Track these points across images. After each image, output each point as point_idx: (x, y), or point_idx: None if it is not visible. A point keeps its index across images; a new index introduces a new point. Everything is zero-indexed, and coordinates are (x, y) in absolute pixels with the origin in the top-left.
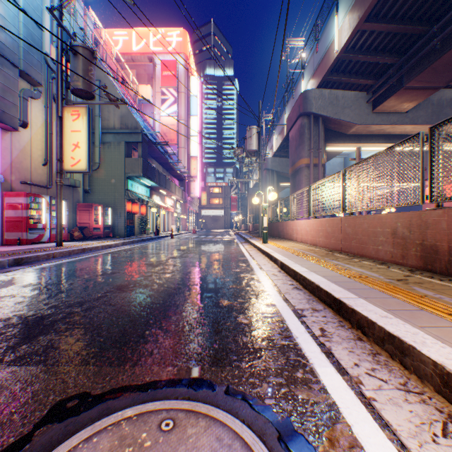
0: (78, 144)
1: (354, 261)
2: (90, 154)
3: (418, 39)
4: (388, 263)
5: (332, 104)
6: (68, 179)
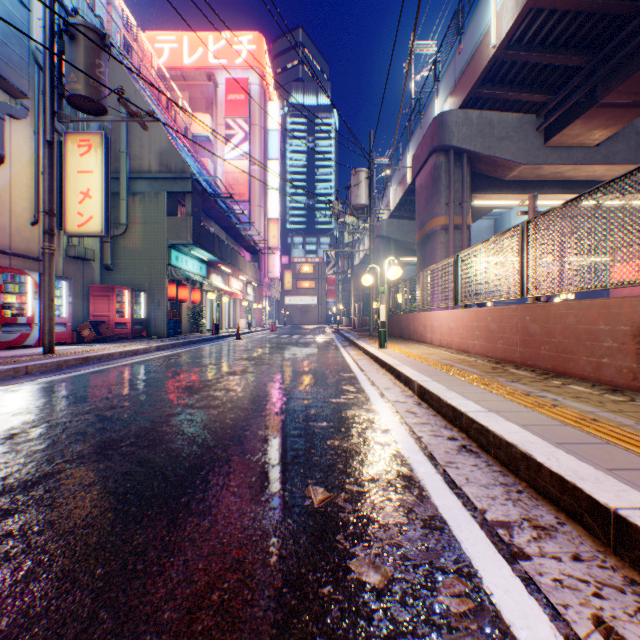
0: (88, 192)
1: (555, 385)
2: (107, 208)
3: (624, 24)
4: (628, 391)
5: (484, 132)
6: (74, 248)
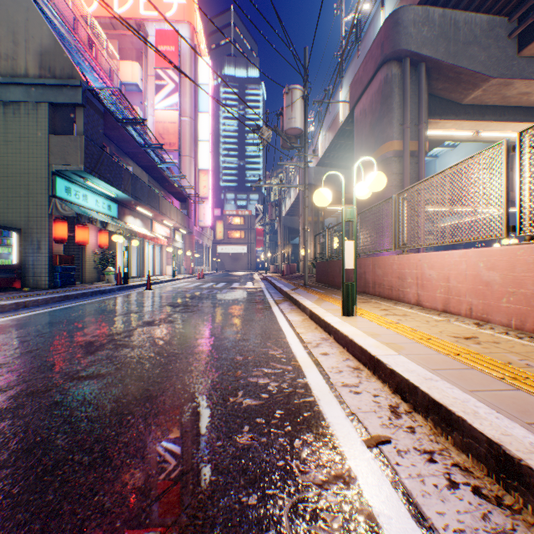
0: None
1: None
2: None
3: None
4: None
5: (448, 36)
6: None
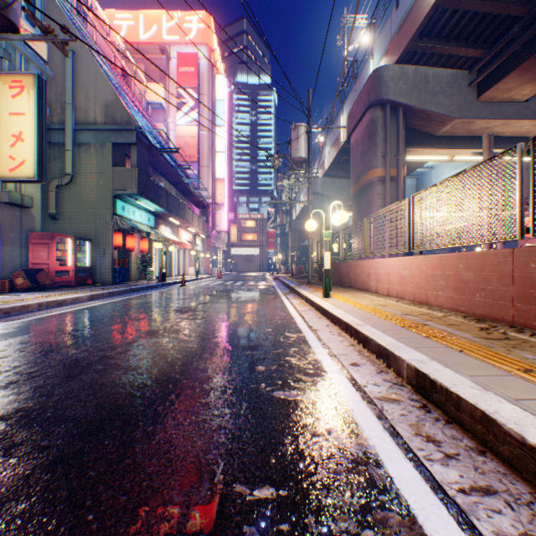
0: (20, 135)
1: None
2: (41, 152)
3: None
4: None
5: (419, 87)
6: (7, 193)
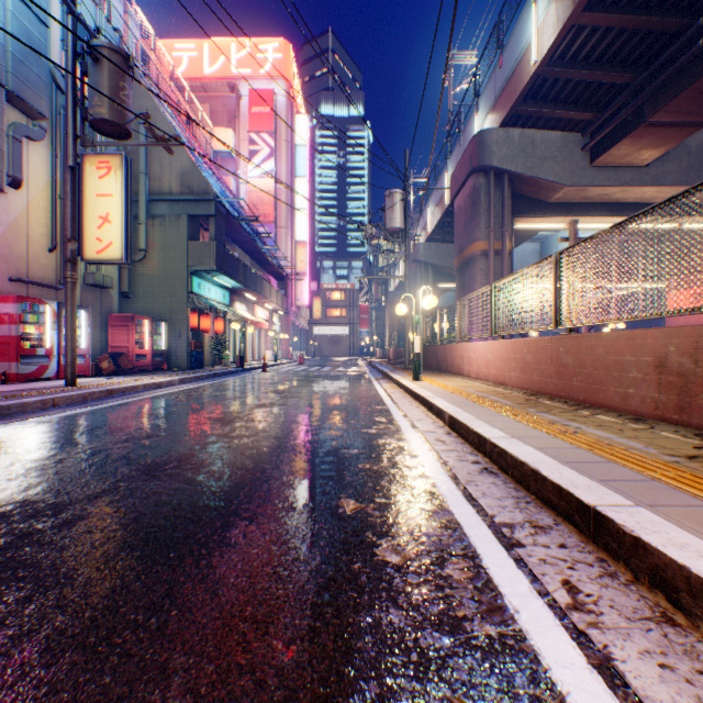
0: (107, 217)
1: (583, 415)
2: (127, 233)
3: (671, 41)
4: (650, 420)
5: (526, 152)
6: (92, 275)
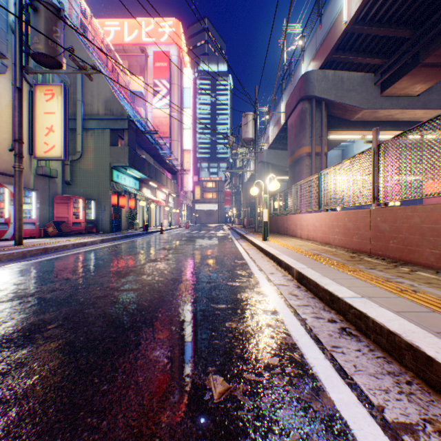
0: (52, 128)
1: (406, 272)
2: (66, 139)
3: (440, 6)
4: None
5: (337, 86)
6: (41, 168)
